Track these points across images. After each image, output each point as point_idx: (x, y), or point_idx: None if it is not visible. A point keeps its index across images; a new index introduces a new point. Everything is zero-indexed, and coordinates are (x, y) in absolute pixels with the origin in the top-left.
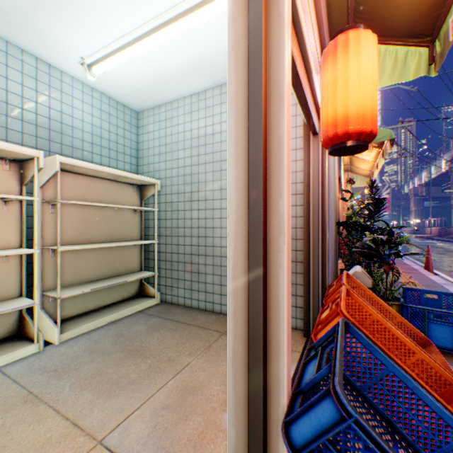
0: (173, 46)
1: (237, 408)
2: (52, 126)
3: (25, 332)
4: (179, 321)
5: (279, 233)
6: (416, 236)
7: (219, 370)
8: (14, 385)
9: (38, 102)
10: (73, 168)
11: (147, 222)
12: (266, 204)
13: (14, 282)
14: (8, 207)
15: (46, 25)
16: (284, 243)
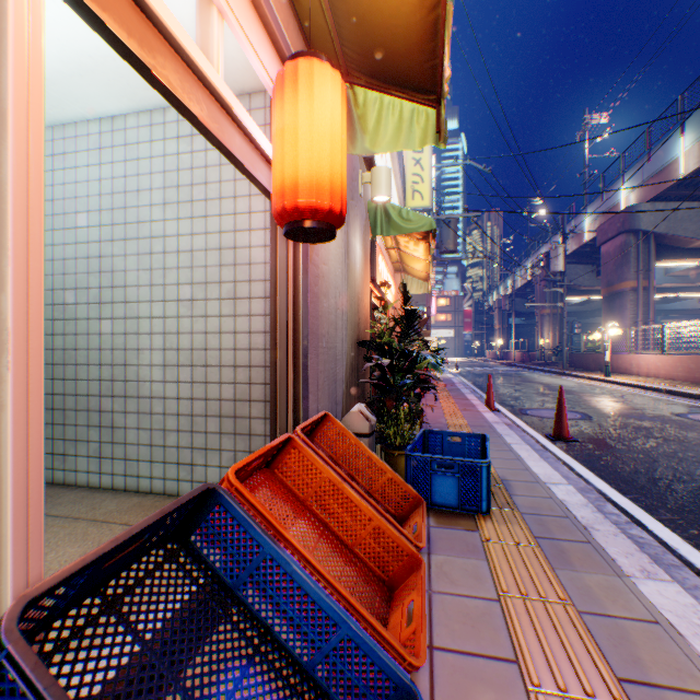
0: None
1: None
2: None
3: None
4: (60, 516)
5: (3, 351)
6: (499, 362)
7: None
8: None
9: None
10: None
11: None
12: None
13: None
14: None
15: None
16: (10, 367)
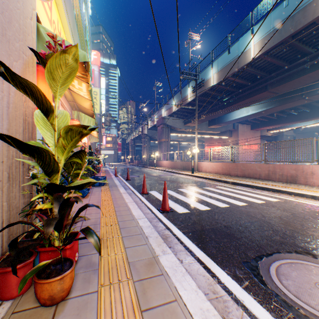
0: None
1: None
2: None
3: None
4: None
5: None
6: (130, 164)
7: None
8: None
9: None
10: None
11: None
12: None
13: None
14: None
15: None
16: None
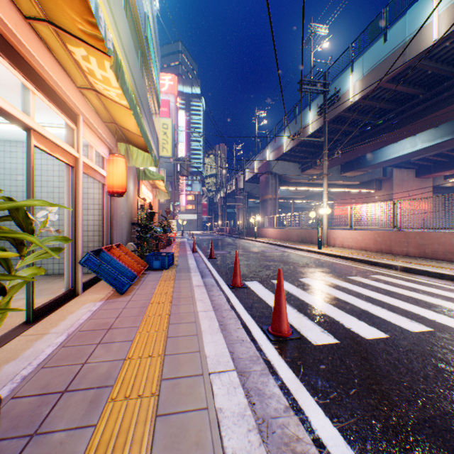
0: None
1: (68, 267)
2: None
3: None
4: None
5: (80, 225)
6: (218, 233)
7: (58, 285)
8: None
9: None
10: None
11: None
12: (76, 219)
13: None
14: None
15: None
16: (81, 227)
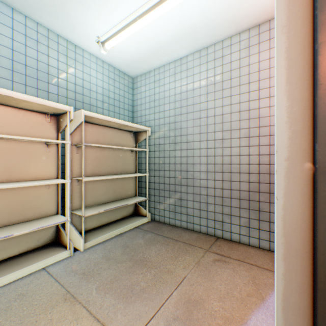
0: (167, 19)
1: None
2: (77, 89)
3: (60, 240)
4: (168, 237)
5: None
6: None
7: (213, 286)
8: (56, 283)
9: (68, 73)
10: (92, 119)
11: (140, 160)
12: None
13: (53, 203)
14: (49, 149)
15: (75, 13)
16: None
